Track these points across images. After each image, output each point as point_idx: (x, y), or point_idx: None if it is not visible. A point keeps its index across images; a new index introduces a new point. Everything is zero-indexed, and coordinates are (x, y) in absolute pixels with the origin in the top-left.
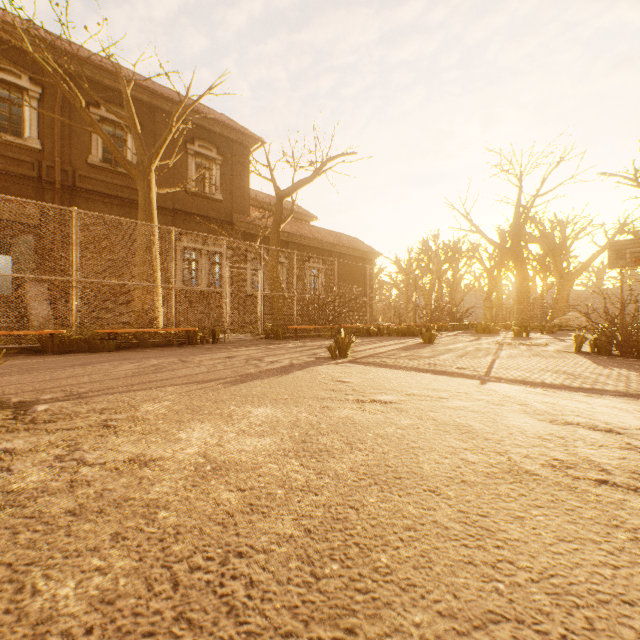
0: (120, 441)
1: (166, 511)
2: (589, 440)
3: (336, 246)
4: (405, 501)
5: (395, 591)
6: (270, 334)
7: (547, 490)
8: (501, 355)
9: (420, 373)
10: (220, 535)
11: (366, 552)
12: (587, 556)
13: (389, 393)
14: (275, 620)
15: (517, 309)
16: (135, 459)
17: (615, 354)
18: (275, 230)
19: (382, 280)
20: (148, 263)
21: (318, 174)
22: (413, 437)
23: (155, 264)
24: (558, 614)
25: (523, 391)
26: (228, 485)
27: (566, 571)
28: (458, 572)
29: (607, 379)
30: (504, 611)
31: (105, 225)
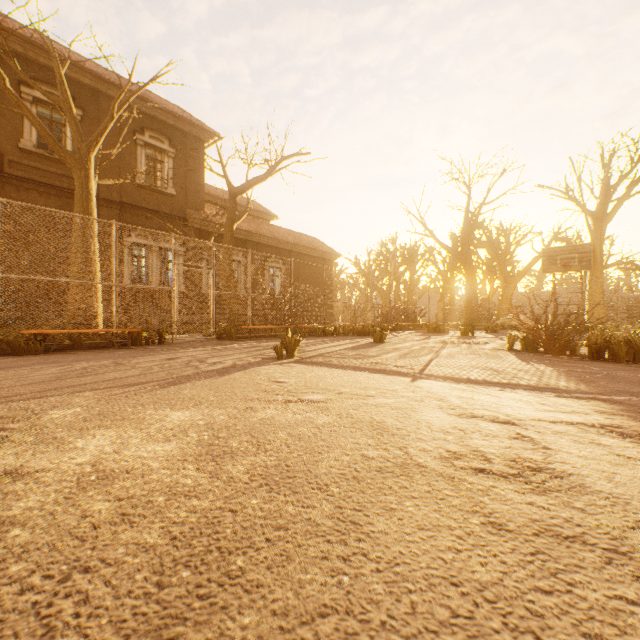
0: (2, 453)
1: (21, 528)
2: (486, 432)
3: (296, 246)
4: (288, 500)
5: (238, 594)
6: (223, 334)
7: (428, 481)
8: (441, 353)
9: (359, 372)
10: (73, 550)
11: (225, 556)
12: (438, 542)
13: (320, 392)
14: (94, 638)
15: (466, 310)
16: (11, 472)
17: (541, 351)
18: (229, 228)
19: (343, 281)
20: (85, 259)
21: (272, 173)
22: (324, 435)
23: (94, 260)
24: (387, 601)
25: (447, 387)
26: (106, 495)
27: (413, 558)
28: (310, 568)
29: (525, 374)
30: (338, 604)
31: (40, 216)
